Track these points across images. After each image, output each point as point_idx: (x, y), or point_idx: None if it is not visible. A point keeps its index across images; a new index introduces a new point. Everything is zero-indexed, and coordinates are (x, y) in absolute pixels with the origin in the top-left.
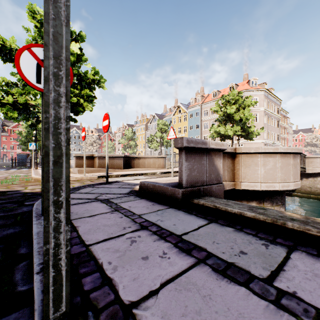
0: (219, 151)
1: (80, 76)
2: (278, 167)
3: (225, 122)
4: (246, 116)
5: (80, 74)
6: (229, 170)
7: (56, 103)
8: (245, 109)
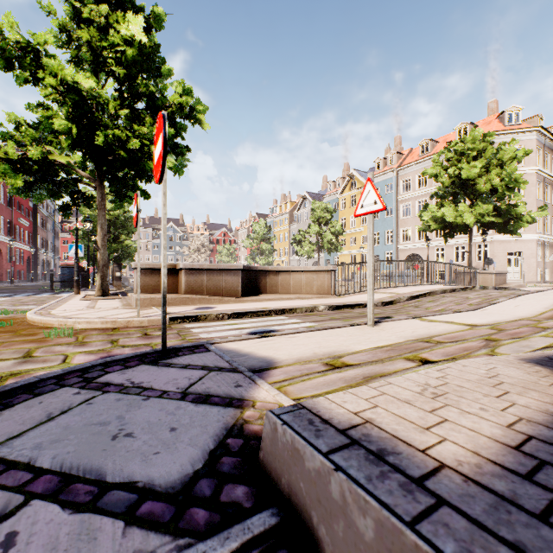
0: None
1: (153, 100)
2: None
3: (455, 199)
4: (506, 182)
5: (152, 95)
6: None
7: None
8: (504, 167)
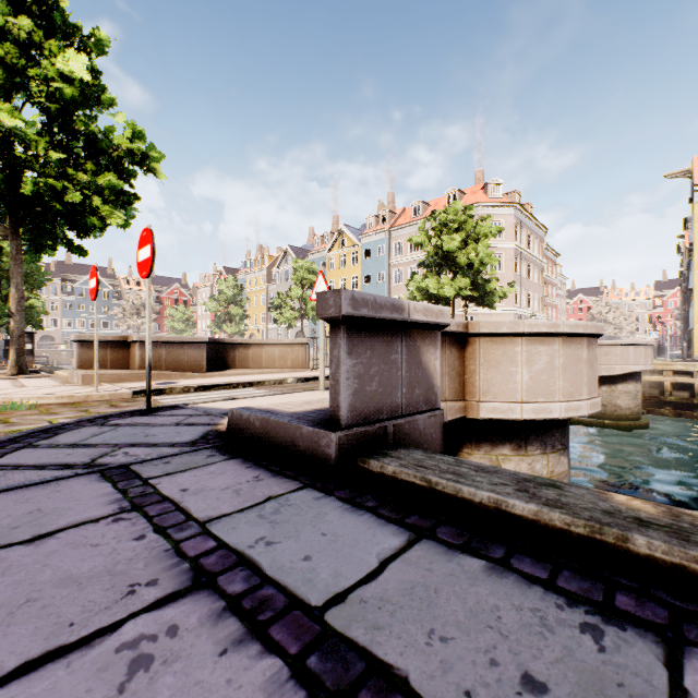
0: (434, 329)
1: (94, 141)
2: (559, 366)
3: (439, 269)
4: (481, 258)
5: (93, 135)
6: (454, 375)
7: None
8: (479, 243)
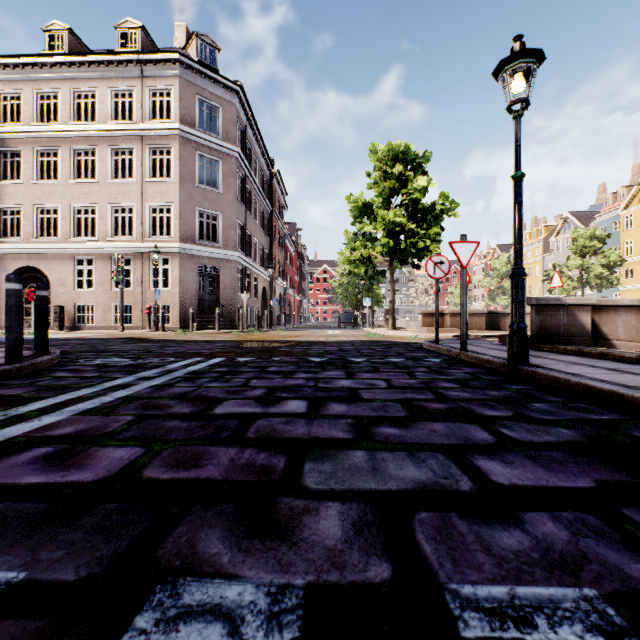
0: (585, 305)
1: (425, 210)
2: None
3: None
4: None
5: (425, 208)
6: (629, 328)
7: (463, 300)
8: None
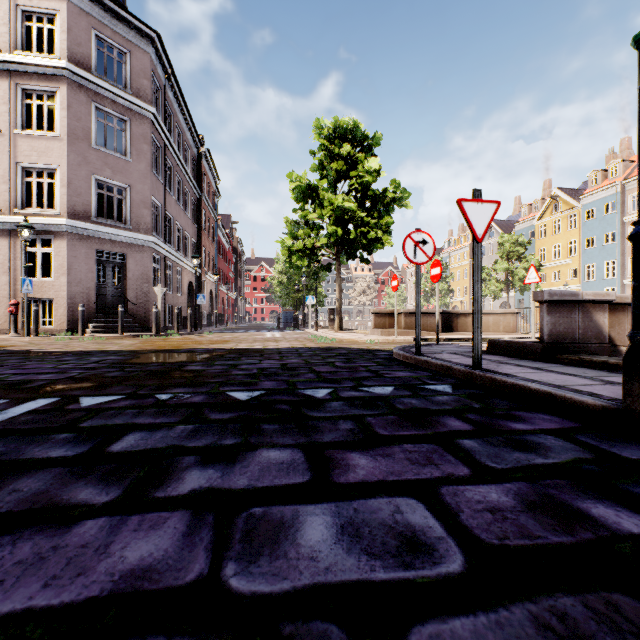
0: (602, 303)
1: (375, 198)
2: None
3: None
4: None
5: (375, 195)
6: None
7: (477, 291)
8: None
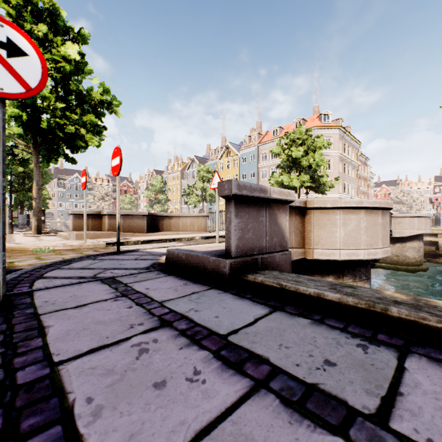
0: (285, 203)
1: (81, 95)
2: (363, 227)
3: (290, 170)
4: (316, 162)
5: (80, 92)
6: (297, 232)
7: None
8: (315, 152)
